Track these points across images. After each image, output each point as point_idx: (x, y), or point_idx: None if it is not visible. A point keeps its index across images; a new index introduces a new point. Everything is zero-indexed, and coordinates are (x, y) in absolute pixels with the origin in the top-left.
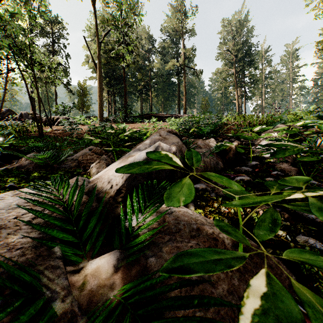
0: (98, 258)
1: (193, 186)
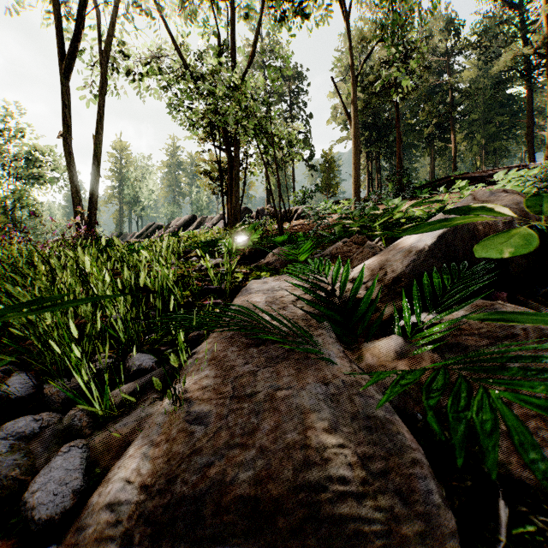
0: (373, 340)
1: (536, 235)
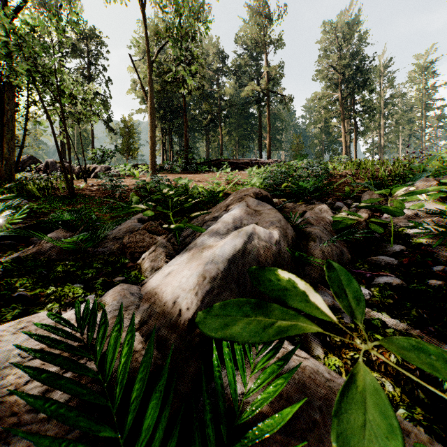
0: None
1: (385, 398)
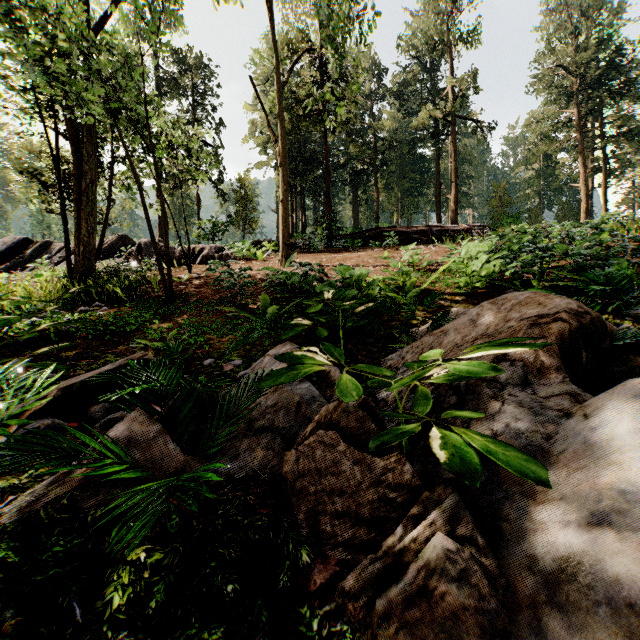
0: None
1: None
